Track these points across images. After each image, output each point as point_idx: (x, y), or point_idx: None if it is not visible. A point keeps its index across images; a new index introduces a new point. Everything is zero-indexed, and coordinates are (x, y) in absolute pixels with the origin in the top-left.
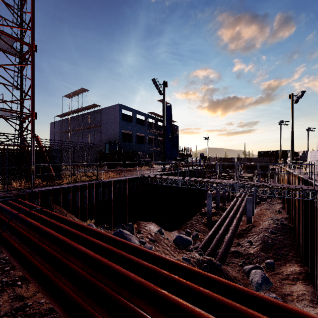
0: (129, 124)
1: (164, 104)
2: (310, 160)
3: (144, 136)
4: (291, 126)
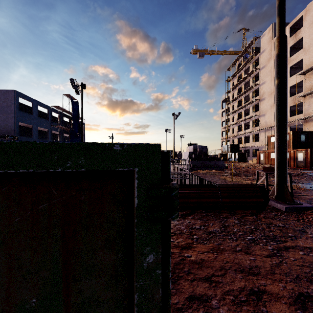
0: (28, 116)
1: (82, 104)
2: (183, 157)
3: (44, 131)
4: (173, 135)
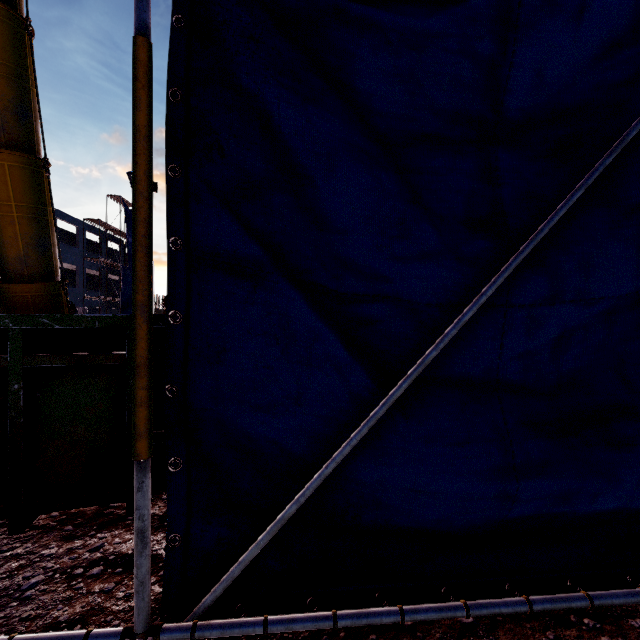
0: None
1: None
2: None
3: (68, 269)
4: None
